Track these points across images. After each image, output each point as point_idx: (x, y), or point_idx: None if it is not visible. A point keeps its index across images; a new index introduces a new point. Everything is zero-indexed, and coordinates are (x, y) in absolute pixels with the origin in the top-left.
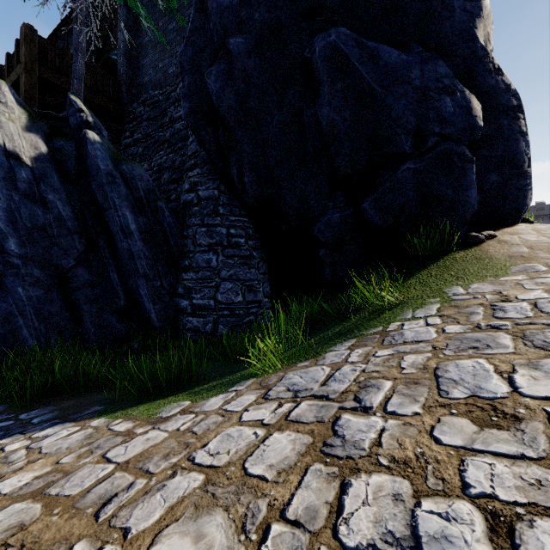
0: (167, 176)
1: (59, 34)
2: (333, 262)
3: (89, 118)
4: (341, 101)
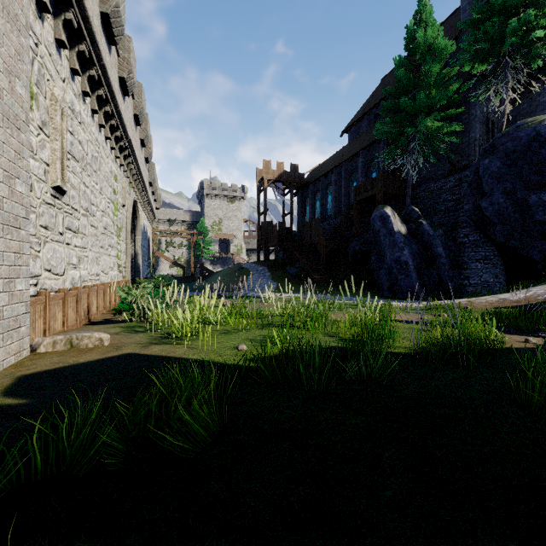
0: (445, 228)
1: (361, 152)
2: (541, 266)
3: (420, 214)
4: (542, 213)
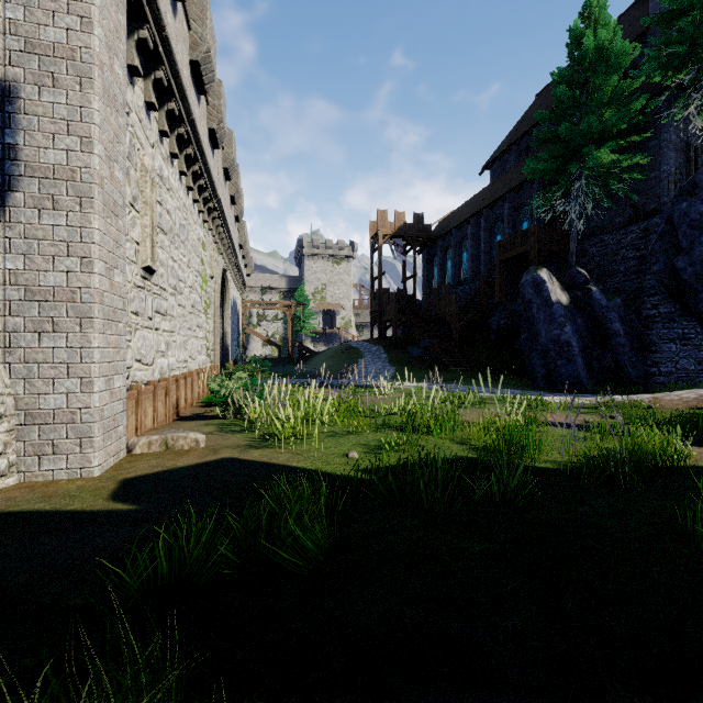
0: (624, 296)
1: (507, 195)
2: None
3: (588, 278)
4: None
